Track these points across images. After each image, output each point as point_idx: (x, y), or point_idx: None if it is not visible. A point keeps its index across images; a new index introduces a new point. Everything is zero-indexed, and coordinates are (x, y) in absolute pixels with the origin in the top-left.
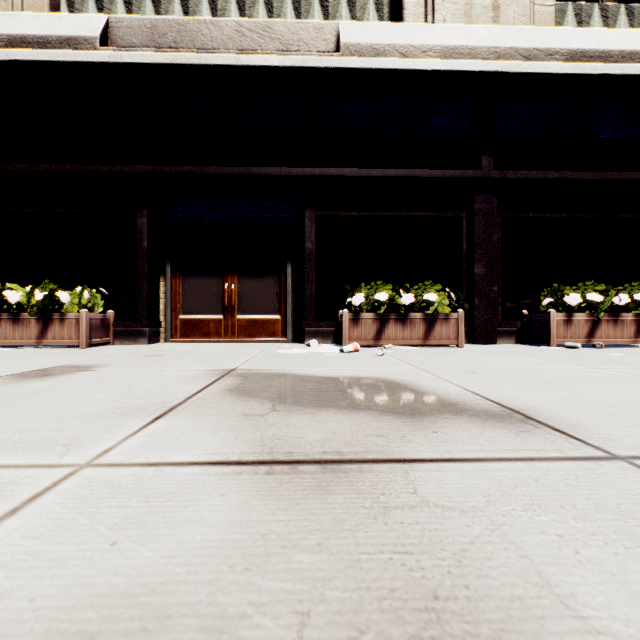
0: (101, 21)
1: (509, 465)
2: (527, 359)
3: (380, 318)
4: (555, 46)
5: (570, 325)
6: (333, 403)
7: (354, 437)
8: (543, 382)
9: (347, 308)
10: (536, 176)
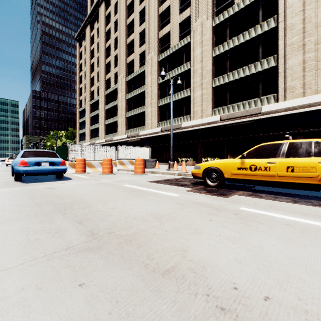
0: (219, 116)
1: None
2: None
3: None
4: (318, 101)
5: None
6: None
7: None
8: None
9: None
10: (314, 130)
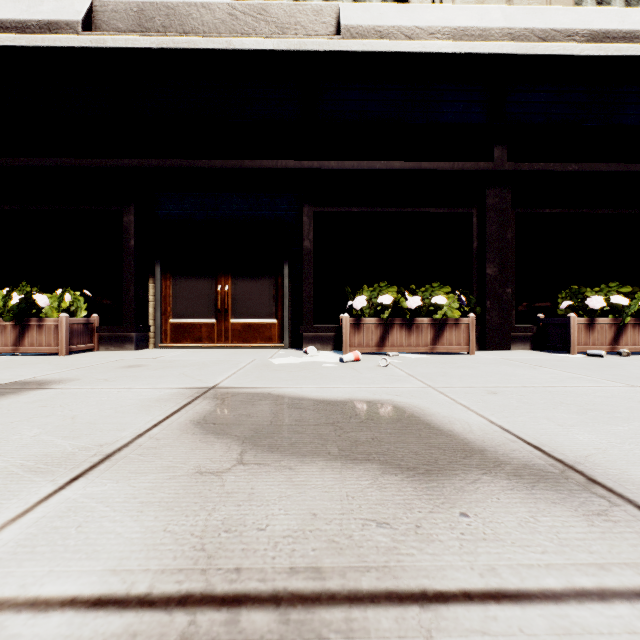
0: (84, 5)
1: (607, 614)
2: (551, 372)
3: (384, 323)
4: (575, 26)
5: (592, 331)
6: (321, 448)
7: (344, 527)
8: (584, 409)
9: (348, 311)
10: (553, 168)
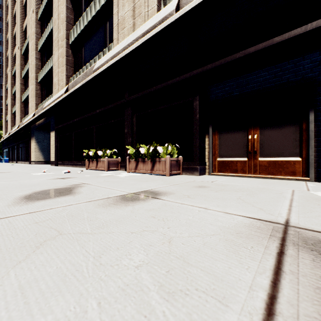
0: (176, 1)
1: None
2: None
3: None
4: None
5: None
6: None
7: None
8: None
9: None
10: None
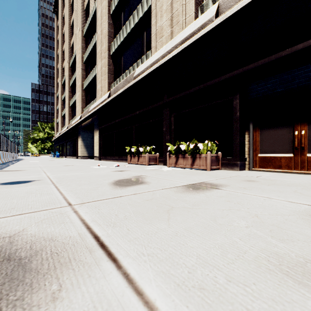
0: (215, 7)
1: None
2: None
3: None
4: None
5: None
6: None
7: None
8: None
9: None
10: None
